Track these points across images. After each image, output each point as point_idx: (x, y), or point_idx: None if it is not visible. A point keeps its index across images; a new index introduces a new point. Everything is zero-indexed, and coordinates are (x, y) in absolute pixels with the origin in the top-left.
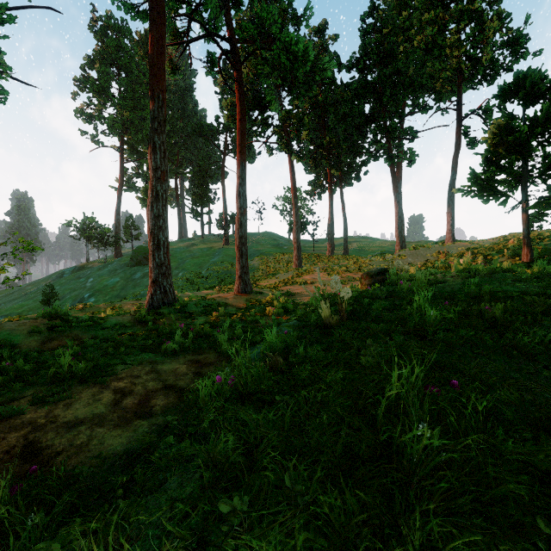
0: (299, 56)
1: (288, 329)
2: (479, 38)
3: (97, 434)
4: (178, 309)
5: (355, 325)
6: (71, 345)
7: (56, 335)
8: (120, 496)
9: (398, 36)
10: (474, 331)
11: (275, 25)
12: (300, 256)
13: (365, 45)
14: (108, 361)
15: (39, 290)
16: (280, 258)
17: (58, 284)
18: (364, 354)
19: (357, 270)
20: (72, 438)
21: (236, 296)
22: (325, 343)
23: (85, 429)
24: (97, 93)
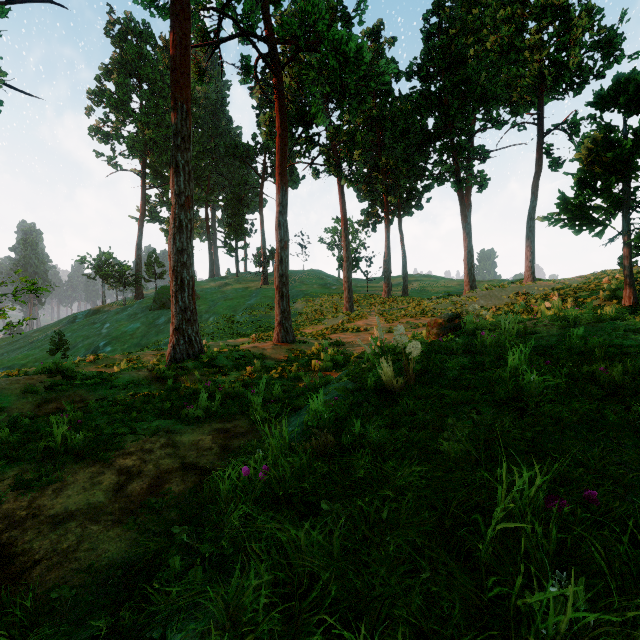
0: (351, 57)
1: (339, 392)
2: (564, 38)
3: (90, 534)
4: (205, 362)
5: (426, 391)
6: (70, 409)
7: (55, 395)
8: (108, 637)
9: (467, 38)
10: (590, 401)
11: (322, 21)
12: (351, 297)
13: (428, 48)
14: (114, 429)
15: (47, 337)
16: (327, 300)
17: (70, 330)
18: (446, 437)
19: (419, 315)
20: (57, 540)
21: (275, 346)
22: (389, 415)
23: (76, 526)
24: (115, 108)
